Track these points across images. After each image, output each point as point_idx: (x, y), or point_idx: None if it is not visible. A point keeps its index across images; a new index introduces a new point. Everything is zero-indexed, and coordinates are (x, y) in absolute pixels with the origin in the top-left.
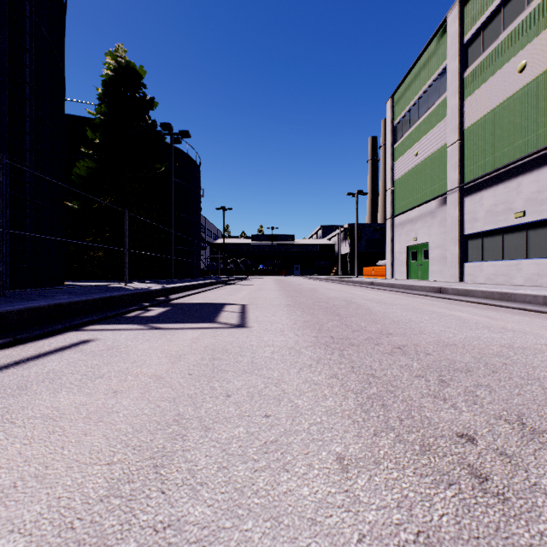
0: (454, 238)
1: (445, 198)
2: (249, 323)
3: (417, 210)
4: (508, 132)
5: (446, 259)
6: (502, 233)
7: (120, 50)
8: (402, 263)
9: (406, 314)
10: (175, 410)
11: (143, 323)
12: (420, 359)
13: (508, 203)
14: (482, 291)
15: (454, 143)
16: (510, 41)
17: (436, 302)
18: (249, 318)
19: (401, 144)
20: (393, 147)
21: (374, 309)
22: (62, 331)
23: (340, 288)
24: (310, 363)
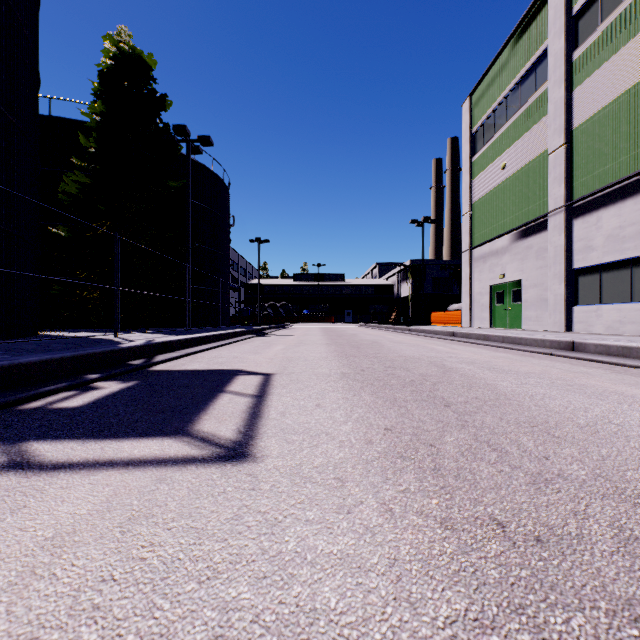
0: (558, 273)
1: (545, 222)
2: (260, 438)
3: (504, 239)
4: None
5: (546, 301)
6: (632, 266)
7: (122, 34)
8: (484, 307)
9: (581, 404)
10: None
11: (15, 438)
12: None
13: None
14: None
15: (558, 148)
16: None
17: (584, 367)
18: (268, 416)
19: (482, 156)
20: (471, 160)
21: (503, 387)
22: None
23: (411, 341)
24: None
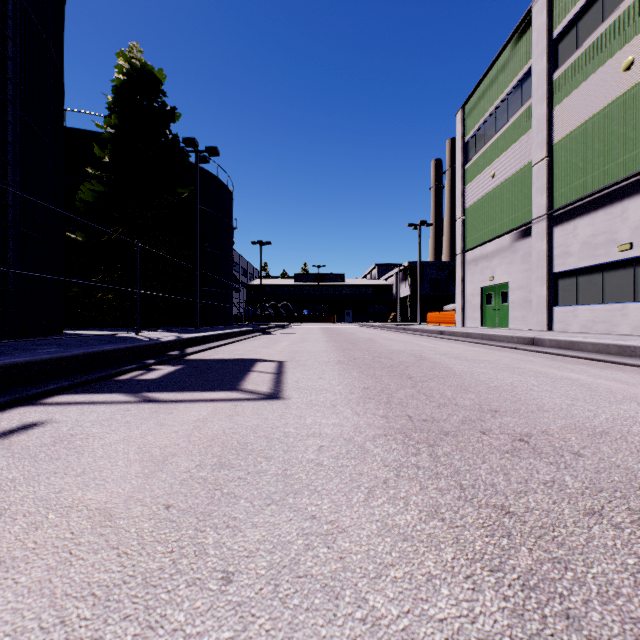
0: (540, 276)
1: (529, 228)
2: (285, 391)
3: (494, 244)
4: (611, 145)
5: (530, 302)
6: (603, 271)
7: (134, 50)
8: (476, 308)
9: (503, 377)
10: (94, 639)
11: (134, 391)
12: (569, 466)
13: (611, 233)
14: (592, 343)
15: (540, 160)
16: (613, 33)
17: (532, 357)
18: (287, 382)
19: (474, 164)
20: (464, 168)
21: (456, 369)
22: (7, 406)
23: (403, 338)
24: (385, 477)
